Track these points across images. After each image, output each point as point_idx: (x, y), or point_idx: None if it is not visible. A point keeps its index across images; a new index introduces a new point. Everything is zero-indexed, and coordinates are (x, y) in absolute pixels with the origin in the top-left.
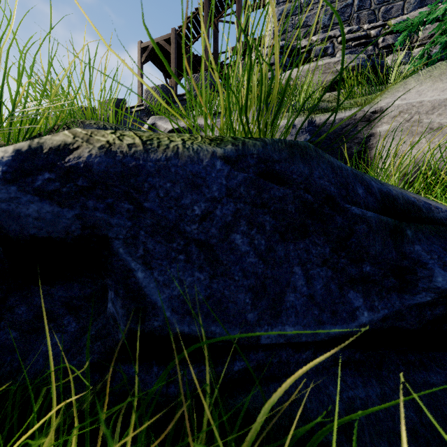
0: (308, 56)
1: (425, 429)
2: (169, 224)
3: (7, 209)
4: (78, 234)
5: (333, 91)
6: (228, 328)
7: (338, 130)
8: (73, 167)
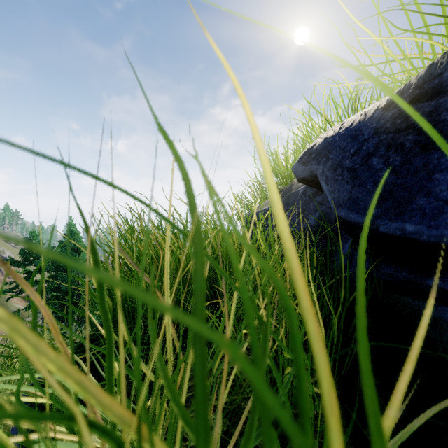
0: None
1: None
2: (336, 163)
3: (296, 170)
4: (309, 175)
5: None
6: (358, 216)
7: None
8: (312, 151)
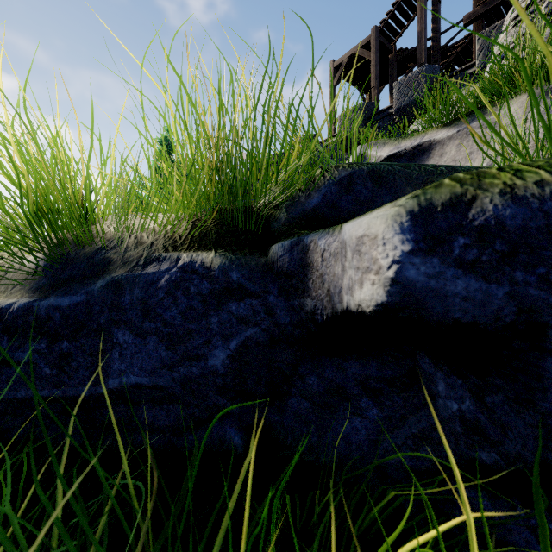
0: None
1: None
2: None
3: (434, 287)
4: (510, 320)
5: None
6: None
7: None
8: (484, 227)
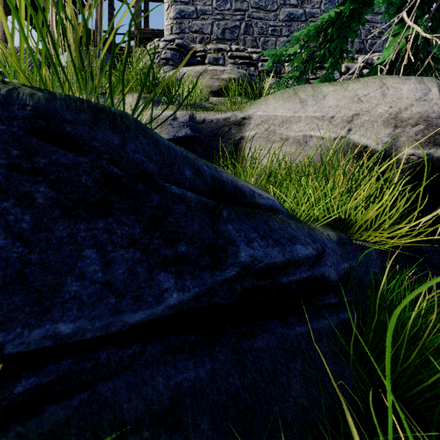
0: (203, 61)
1: (246, 391)
2: None
3: None
4: None
5: (220, 97)
6: None
7: (215, 130)
8: None
